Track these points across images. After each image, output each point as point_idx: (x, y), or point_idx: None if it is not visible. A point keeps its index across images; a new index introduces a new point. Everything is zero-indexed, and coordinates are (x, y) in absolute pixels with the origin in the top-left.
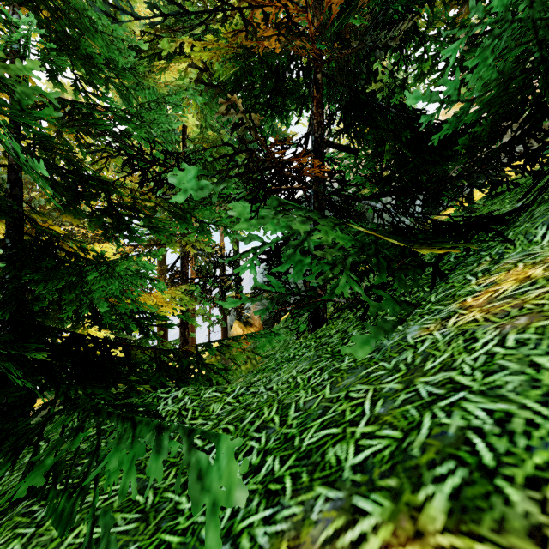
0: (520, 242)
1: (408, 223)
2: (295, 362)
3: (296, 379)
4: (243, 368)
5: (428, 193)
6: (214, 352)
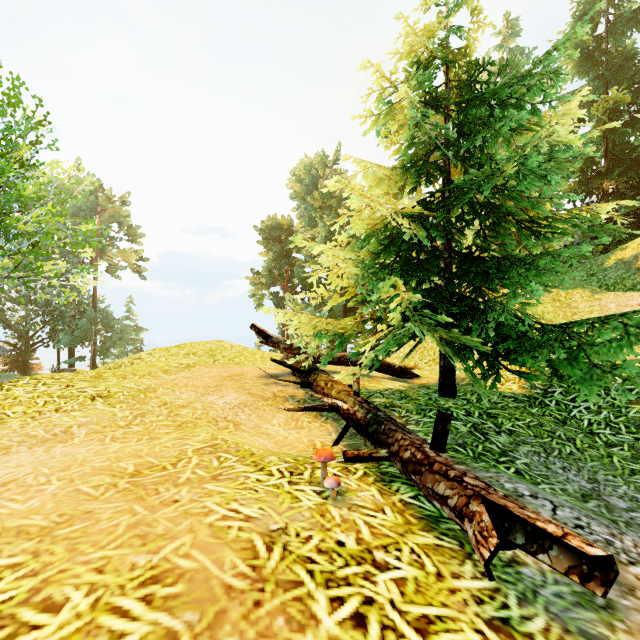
0: None
1: None
2: None
3: None
4: None
5: None
6: None
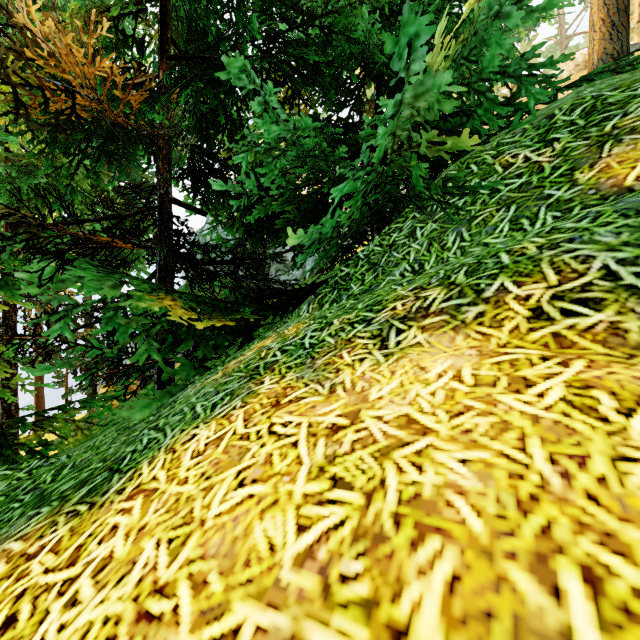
0: (295, 314)
1: (300, 274)
2: (114, 426)
3: (96, 442)
4: (71, 441)
5: (247, 267)
6: (29, 427)
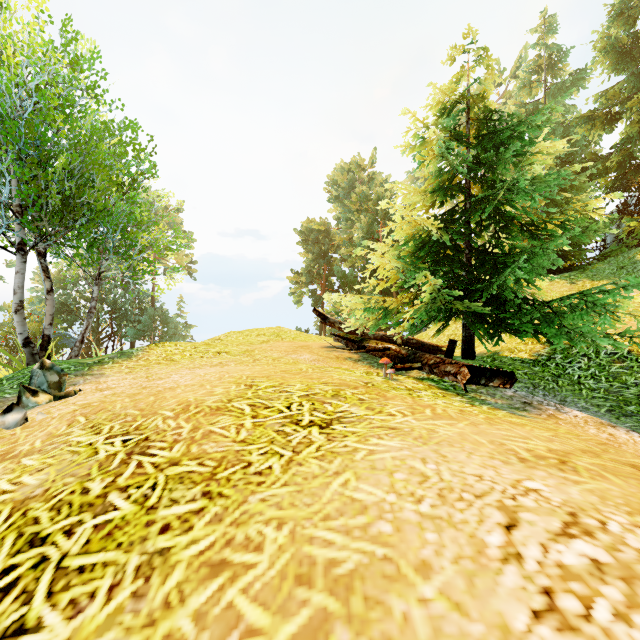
0: None
1: None
2: None
3: None
4: None
5: None
6: None
